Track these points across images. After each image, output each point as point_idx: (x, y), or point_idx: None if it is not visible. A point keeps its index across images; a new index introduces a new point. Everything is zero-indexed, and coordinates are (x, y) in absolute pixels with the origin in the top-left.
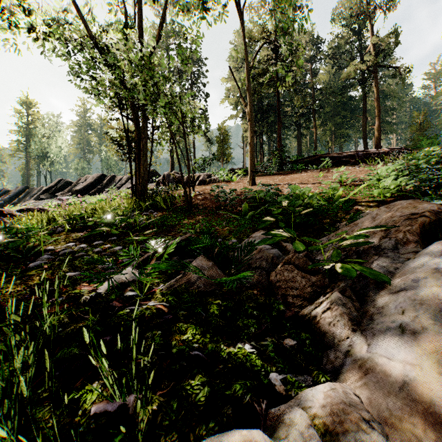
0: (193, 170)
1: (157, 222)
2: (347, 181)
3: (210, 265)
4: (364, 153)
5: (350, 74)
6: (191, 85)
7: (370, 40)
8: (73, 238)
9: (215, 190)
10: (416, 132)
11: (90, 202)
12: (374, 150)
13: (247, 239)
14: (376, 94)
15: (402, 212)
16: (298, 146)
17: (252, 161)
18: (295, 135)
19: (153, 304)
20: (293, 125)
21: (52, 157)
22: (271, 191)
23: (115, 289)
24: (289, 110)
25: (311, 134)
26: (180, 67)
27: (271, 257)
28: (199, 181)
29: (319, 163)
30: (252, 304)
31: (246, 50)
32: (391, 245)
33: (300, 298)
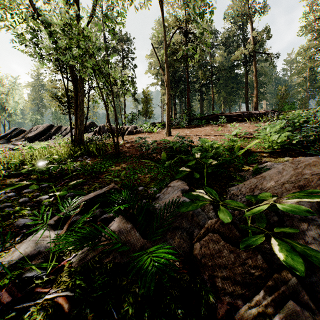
0: (122, 123)
1: (88, 169)
2: (241, 135)
3: (129, 228)
4: (248, 113)
5: (237, 56)
6: (122, 59)
7: (251, 33)
8: (7, 184)
9: (139, 141)
10: (280, 100)
11: (34, 149)
12: (255, 111)
13: (166, 189)
14: (255, 72)
15: (312, 170)
16: (201, 107)
17: (168, 117)
18: (198, 99)
19: (52, 297)
20: (198, 92)
21: (10, 110)
22: (185, 143)
23: (15, 265)
24: (195, 80)
25: (209, 99)
26: (114, 44)
27: (191, 214)
28: (128, 131)
29: (216, 120)
30: (175, 292)
31: (164, 31)
32: (314, 208)
33: (230, 280)
